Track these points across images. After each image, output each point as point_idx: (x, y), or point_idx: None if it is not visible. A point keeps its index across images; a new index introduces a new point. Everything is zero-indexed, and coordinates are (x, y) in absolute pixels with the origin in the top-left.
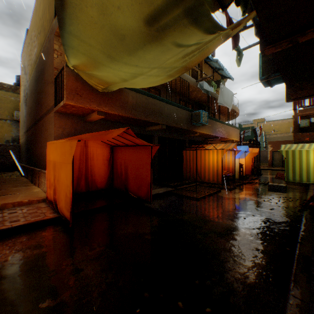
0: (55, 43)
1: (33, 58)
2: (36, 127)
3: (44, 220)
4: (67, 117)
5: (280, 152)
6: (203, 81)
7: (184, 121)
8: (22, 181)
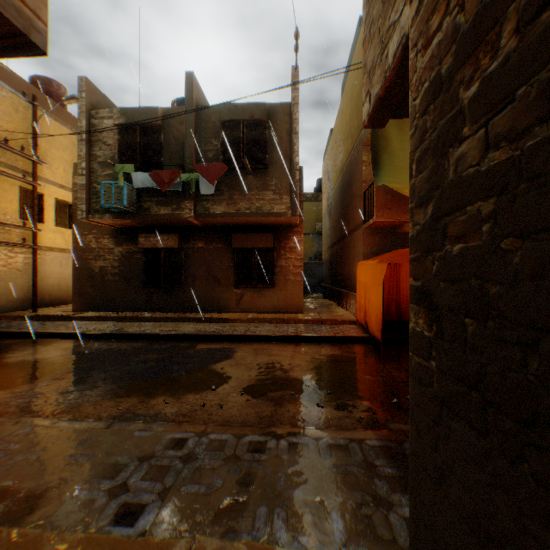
0: (363, 154)
1: (338, 164)
2: (342, 244)
3: (358, 337)
4: (376, 232)
5: None
6: None
7: None
8: (329, 303)
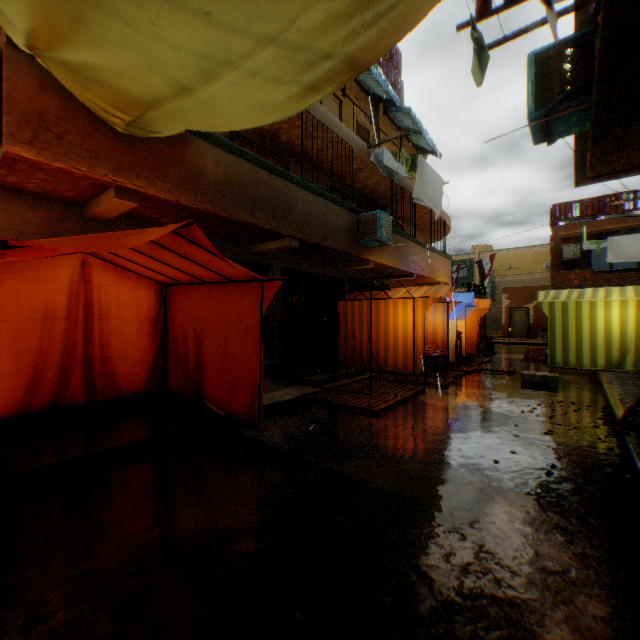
0: None
1: None
2: None
3: None
4: (32, 203)
5: (539, 306)
6: (382, 148)
7: (341, 233)
8: None
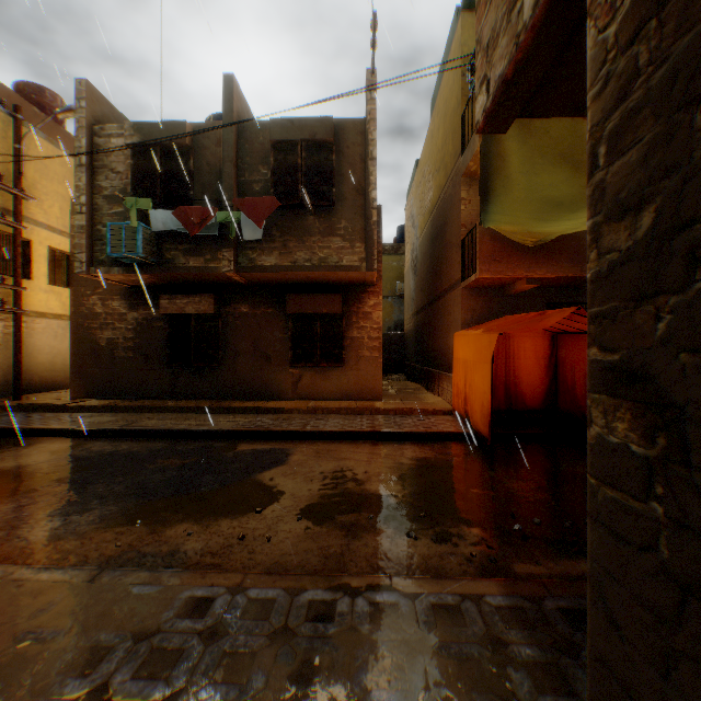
0: (461, 189)
1: (426, 205)
2: (431, 309)
3: (456, 433)
4: (478, 293)
5: None
6: None
7: None
8: (414, 387)
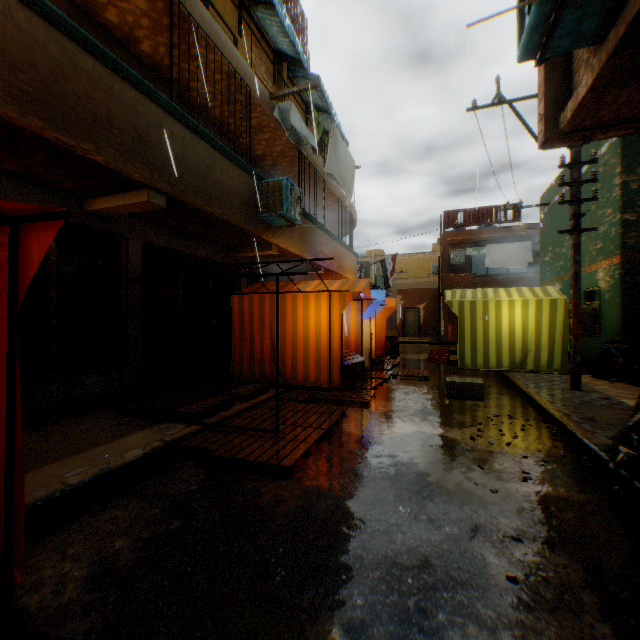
0: None
1: None
2: None
3: None
4: None
5: (451, 306)
6: (289, 103)
7: (234, 200)
8: None
